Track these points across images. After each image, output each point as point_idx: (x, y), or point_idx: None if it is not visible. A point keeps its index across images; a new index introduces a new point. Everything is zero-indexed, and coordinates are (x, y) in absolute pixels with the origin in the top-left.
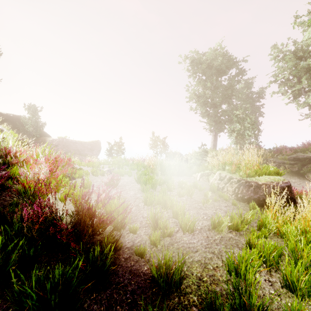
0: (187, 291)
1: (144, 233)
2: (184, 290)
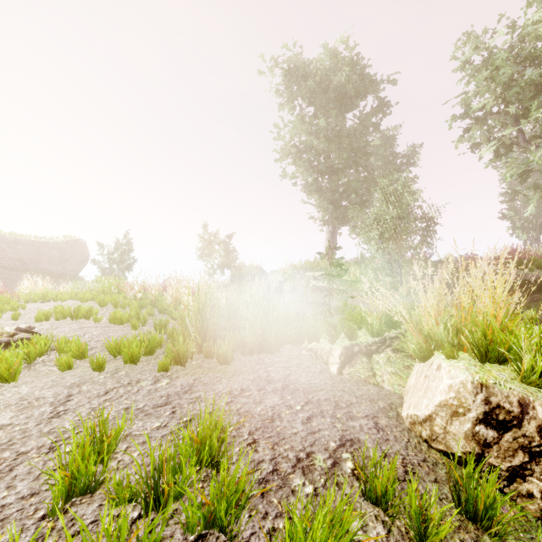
0: None
1: None
2: None
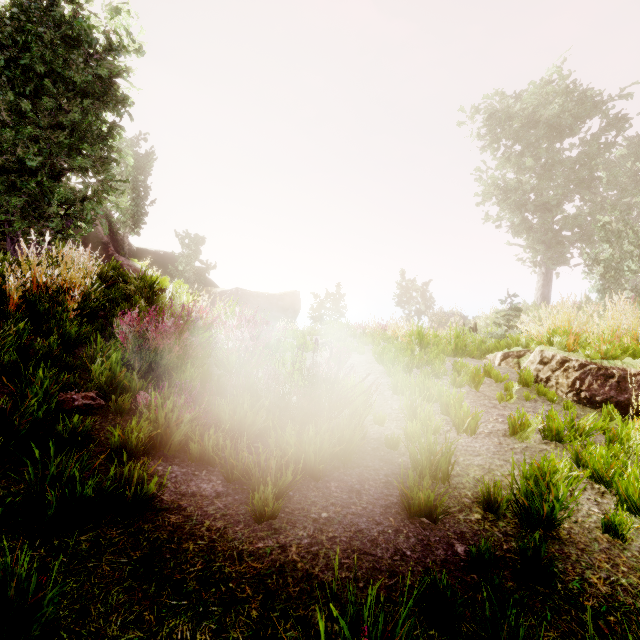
0: (458, 486)
1: (395, 427)
2: (454, 485)
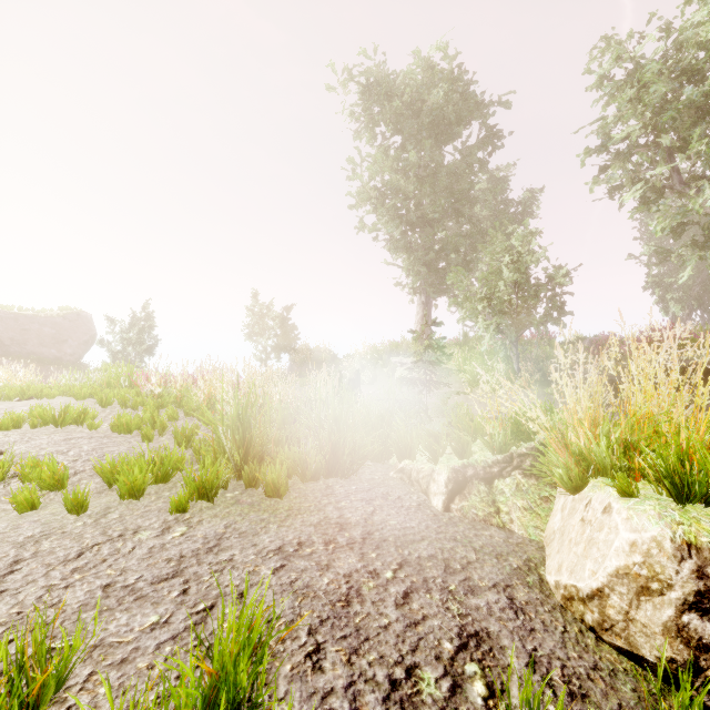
0: None
1: None
2: None
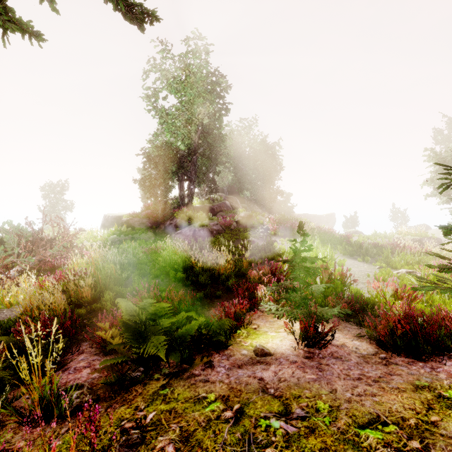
0: None
1: None
2: None
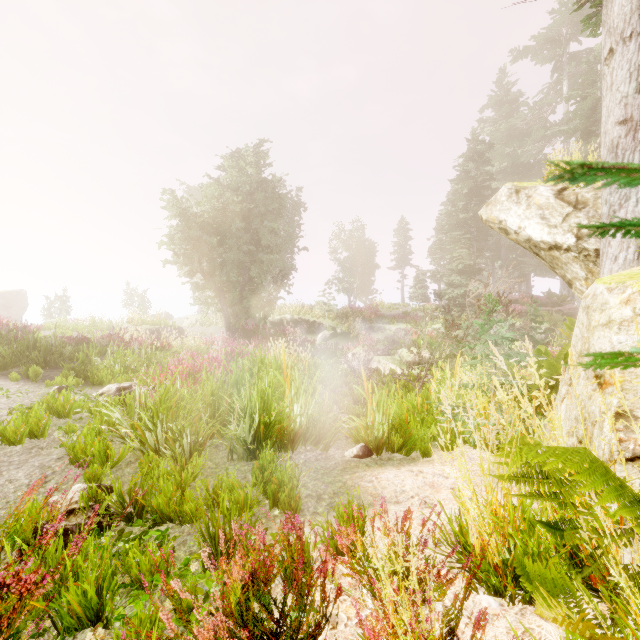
0: None
1: None
2: None
